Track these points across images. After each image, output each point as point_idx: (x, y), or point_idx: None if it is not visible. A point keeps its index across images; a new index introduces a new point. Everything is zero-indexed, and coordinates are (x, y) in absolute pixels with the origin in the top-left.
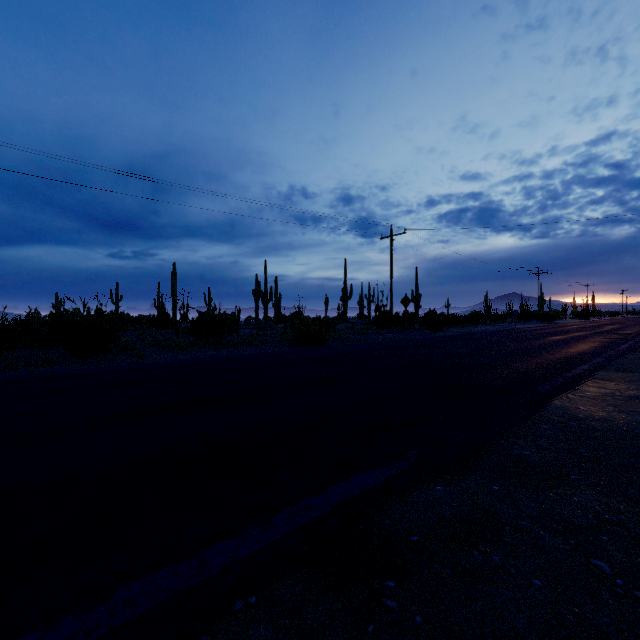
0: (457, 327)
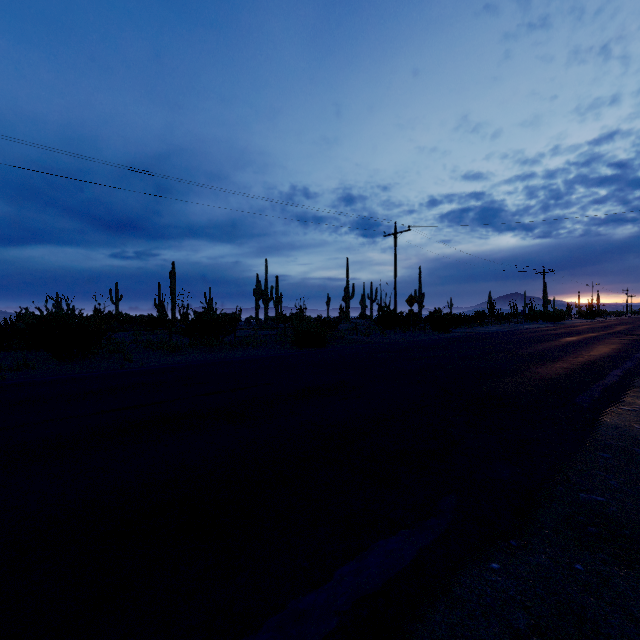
0: (463, 327)
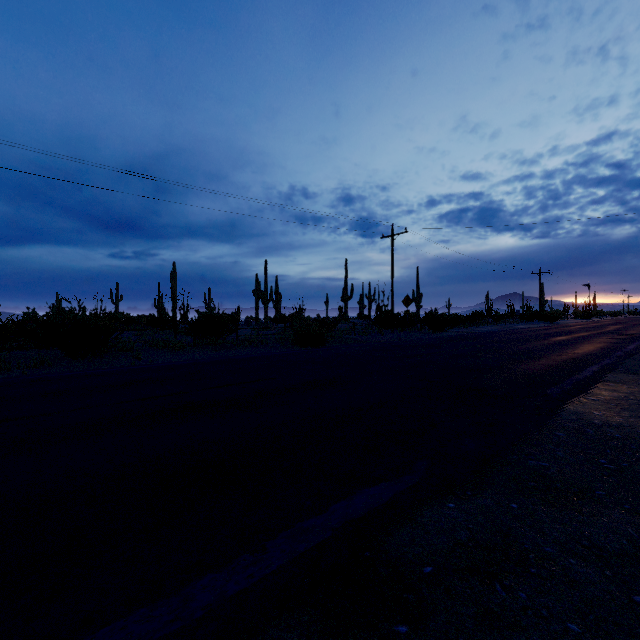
0: (459, 327)
